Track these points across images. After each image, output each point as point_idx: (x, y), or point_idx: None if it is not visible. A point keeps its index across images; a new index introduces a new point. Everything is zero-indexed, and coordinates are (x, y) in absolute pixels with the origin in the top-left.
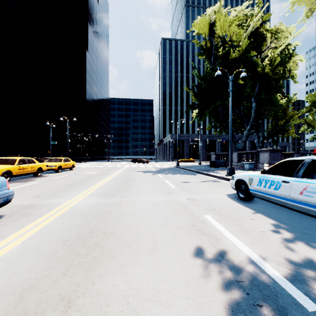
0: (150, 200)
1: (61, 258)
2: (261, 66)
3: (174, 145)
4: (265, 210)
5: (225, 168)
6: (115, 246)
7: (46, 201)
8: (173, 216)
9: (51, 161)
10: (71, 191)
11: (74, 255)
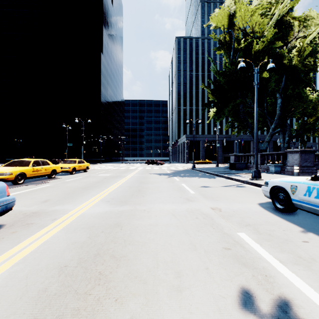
0: (167, 209)
1: (53, 300)
2: (288, 58)
3: (189, 146)
4: (318, 228)
5: (247, 171)
6: (126, 281)
7: (53, 208)
8: (198, 232)
9: (65, 162)
10: (81, 195)
11: (71, 293)
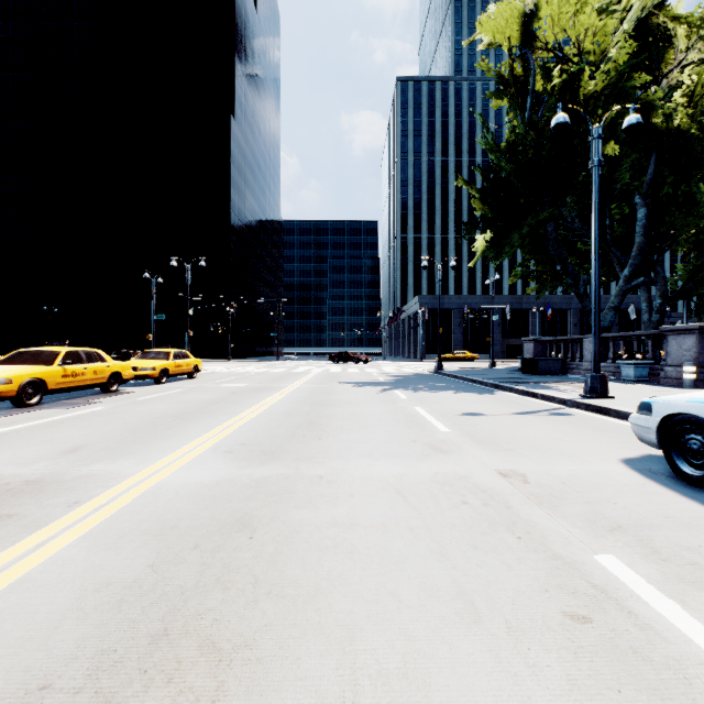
0: (382, 474)
1: None
2: (664, 111)
3: (427, 322)
4: None
5: (566, 377)
6: None
7: (86, 469)
8: (475, 552)
9: (145, 357)
10: (167, 435)
11: None
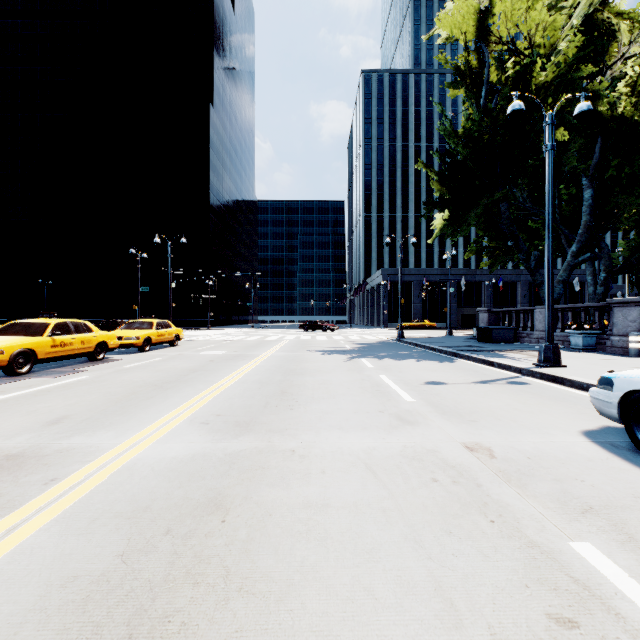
0: (352, 447)
1: None
2: (609, 100)
3: (389, 293)
4: None
5: (518, 345)
6: None
7: (66, 442)
8: (449, 539)
9: (130, 327)
10: (147, 405)
11: None
